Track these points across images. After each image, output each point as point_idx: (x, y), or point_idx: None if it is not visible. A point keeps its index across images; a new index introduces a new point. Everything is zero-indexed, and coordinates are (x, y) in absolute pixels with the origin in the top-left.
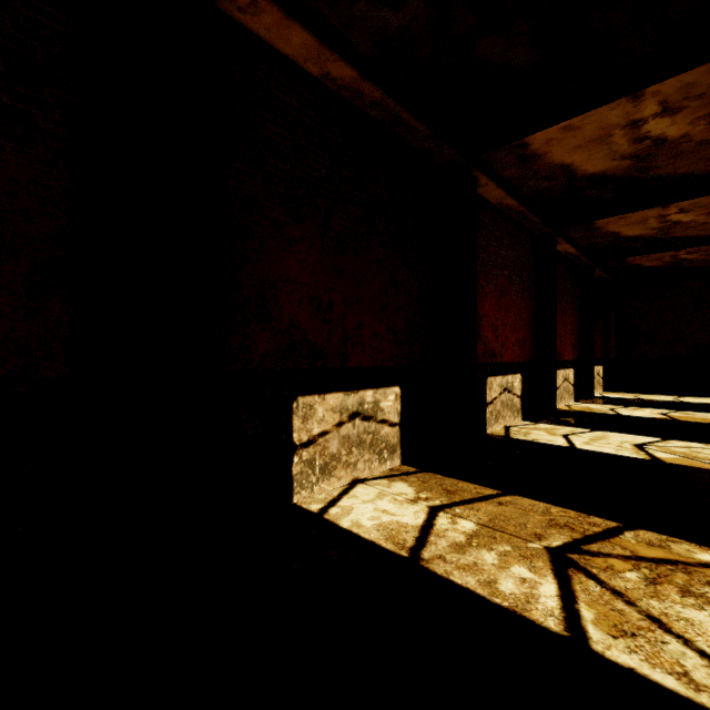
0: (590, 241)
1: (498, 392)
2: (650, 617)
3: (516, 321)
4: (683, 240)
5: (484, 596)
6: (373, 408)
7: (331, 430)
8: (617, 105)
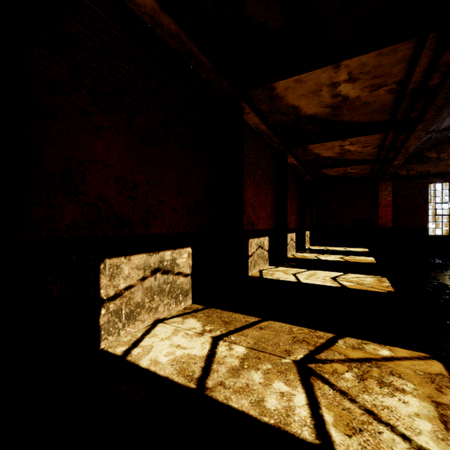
0: (305, 157)
1: (255, 248)
2: (367, 410)
3: (265, 203)
4: (350, 161)
5: (255, 417)
6: (171, 264)
7: (135, 284)
8: (326, 70)
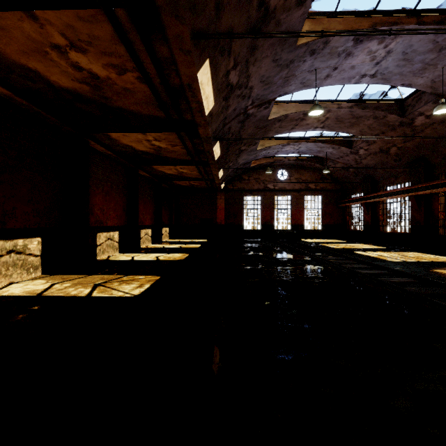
0: (155, 172)
1: (105, 240)
2: (113, 289)
3: (116, 207)
4: (189, 178)
5: (64, 295)
6: (23, 248)
7: None
8: (139, 134)
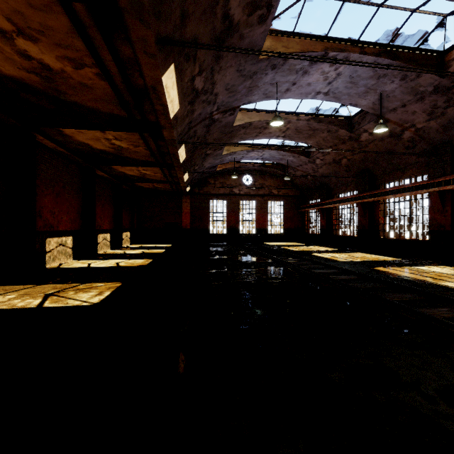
0: (114, 173)
1: (55, 246)
2: (68, 298)
3: (69, 209)
4: (152, 180)
5: (8, 308)
6: None
7: None
8: (97, 132)
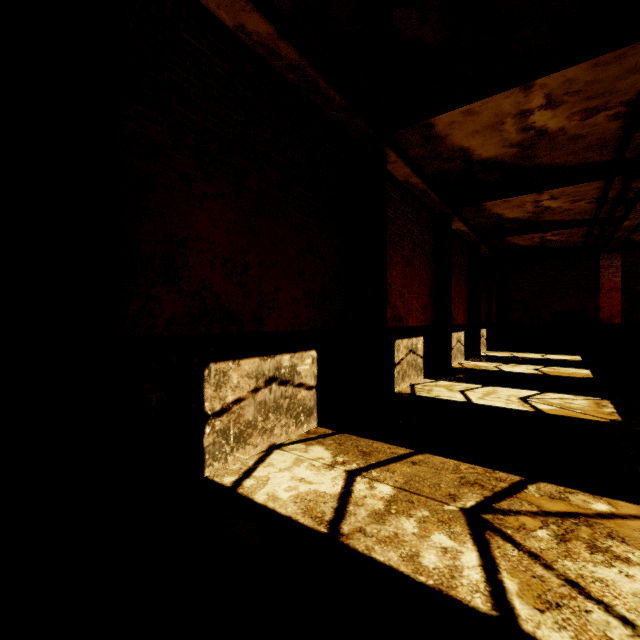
0: (479, 221)
1: (405, 353)
2: (569, 581)
3: (419, 289)
4: (550, 223)
5: (408, 574)
6: (290, 373)
7: (246, 397)
8: (511, 94)
